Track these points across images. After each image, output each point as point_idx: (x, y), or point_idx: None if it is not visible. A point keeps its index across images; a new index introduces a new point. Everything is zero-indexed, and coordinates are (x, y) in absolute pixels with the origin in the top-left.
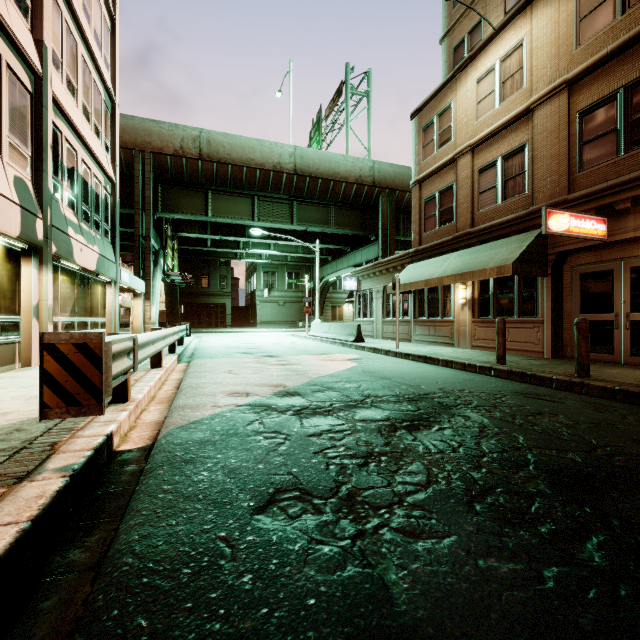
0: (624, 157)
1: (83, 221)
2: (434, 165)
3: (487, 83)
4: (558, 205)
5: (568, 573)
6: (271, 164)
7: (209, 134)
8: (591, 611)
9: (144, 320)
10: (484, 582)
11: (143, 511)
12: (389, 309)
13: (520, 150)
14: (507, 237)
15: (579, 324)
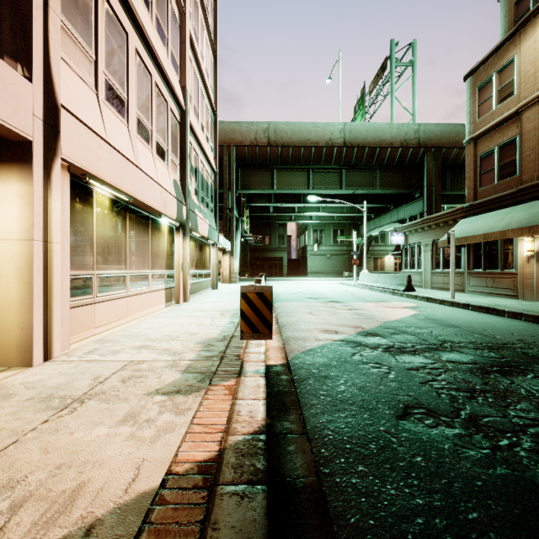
0: None
1: (201, 203)
2: (492, 121)
3: None
4: None
5: None
6: (324, 141)
7: (275, 125)
8: None
9: (230, 271)
10: None
11: (317, 405)
12: (439, 261)
13: None
14: None
15: None
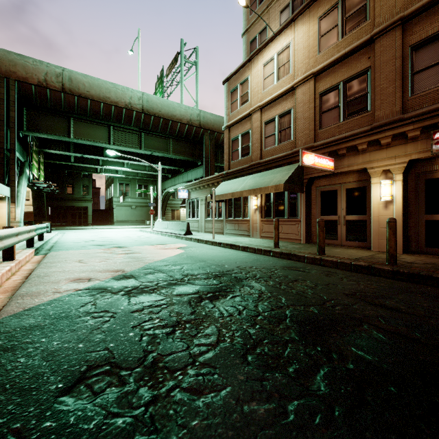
0: (343, 123)
1: None
2: (238, 116)
3: (269, 67)
4: (309, 149)
5: (304, 404)
6: (124, 103)
7: (71, 73)
8: (316, 435)
9: (9, 219)
10: (246, 426)
11: None
12: (209, 212)
13: (288, 112)
14: (281, 167)
15: (319, 222)
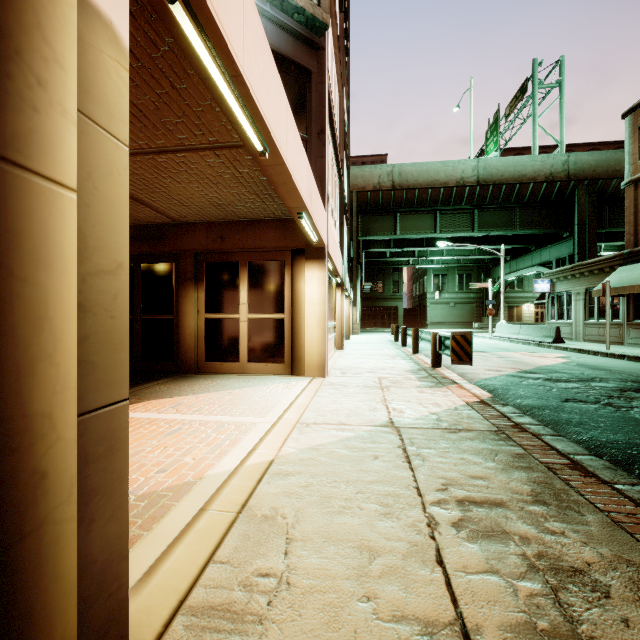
0: None
1: None
2: None
3: None
4: None
5: None
6: (454, 181)
7: (400, 167)
8: None
9: (352, 322)
10: None
11: (511, 397)
12: (593, 311)
13: None
14: None
15: None
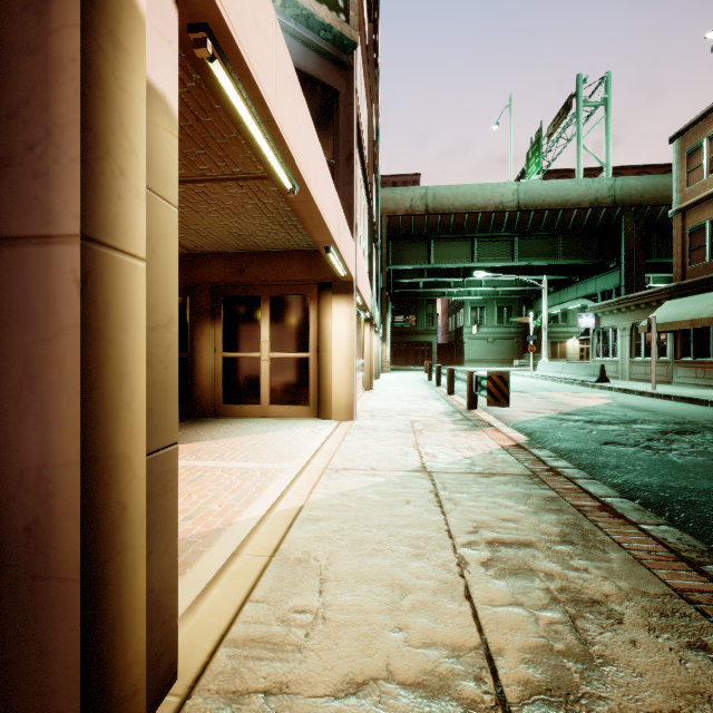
0: None
1: None
2: (703, 193)
3: None
4: None
5: None
6: (493, 205)
7: (434, 190)
8: None
9: (382, 359)
10: None
11: (549, 440)
12: (639, 348)
13: None
14: None
15: None
